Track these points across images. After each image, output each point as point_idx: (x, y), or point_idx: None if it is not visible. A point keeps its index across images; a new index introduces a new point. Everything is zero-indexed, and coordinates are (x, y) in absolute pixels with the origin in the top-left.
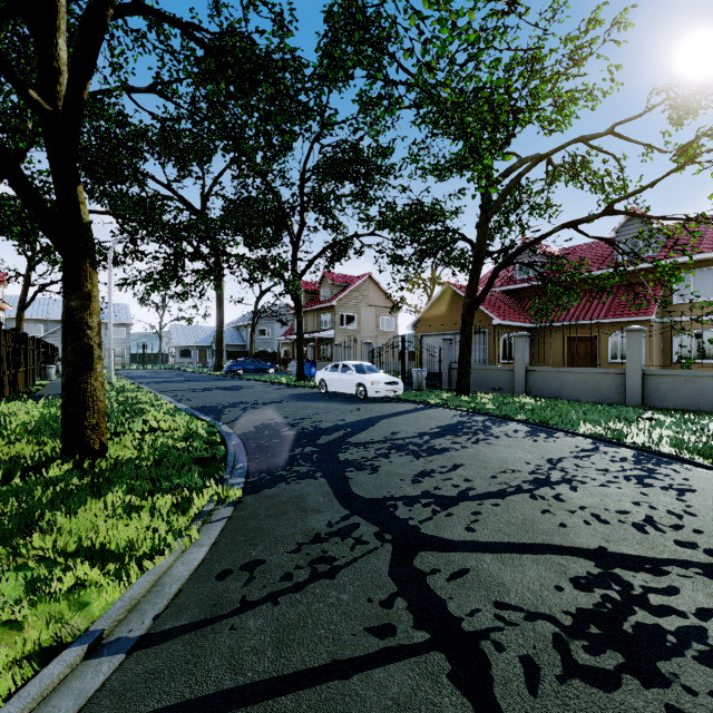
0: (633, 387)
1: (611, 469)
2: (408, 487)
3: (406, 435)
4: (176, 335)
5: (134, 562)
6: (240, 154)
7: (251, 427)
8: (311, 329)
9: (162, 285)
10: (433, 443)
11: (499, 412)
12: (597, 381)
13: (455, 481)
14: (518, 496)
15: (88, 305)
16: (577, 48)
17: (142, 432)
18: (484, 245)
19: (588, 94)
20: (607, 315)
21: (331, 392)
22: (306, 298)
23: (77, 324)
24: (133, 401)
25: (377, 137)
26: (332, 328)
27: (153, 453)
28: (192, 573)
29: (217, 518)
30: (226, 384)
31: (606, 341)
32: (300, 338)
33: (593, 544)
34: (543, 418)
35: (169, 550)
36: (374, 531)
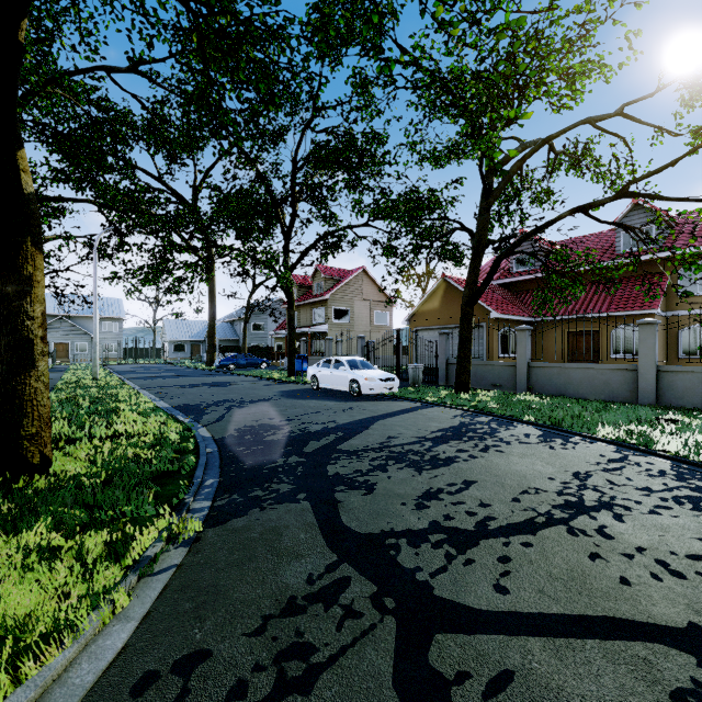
0: (646, 384)
1: (653, 488)
2: (411, 515)
3: (404, 440)
4: (169, 330)
5: (3, 669)
6: (219, 127)
7: (232, 430)
8: (304, 323)
9: (153, 279)
10: (437, 452)
11: (504, 412)
12: (606, 378)
13: (468, 506)
14: (552, 530)
15: (28, 291)
16: (584, 23)
17: (105, 438)
18: (485, 233)
19: (603, 64)
20: (610, 309)
21: (323, 389)
22: (300, 292)
23: (13, 314)
24: (110, 399)
25: (371, 117)
26: (325, 322)
27: (106, 468)
28: (98, 678)
29: (162, 567)
30: (215, 380)
31: (608, 335)
32: (292, 332)
33: (678, 618)
34: (553, 419)
35: (75, 634)
36: (370, 593)
